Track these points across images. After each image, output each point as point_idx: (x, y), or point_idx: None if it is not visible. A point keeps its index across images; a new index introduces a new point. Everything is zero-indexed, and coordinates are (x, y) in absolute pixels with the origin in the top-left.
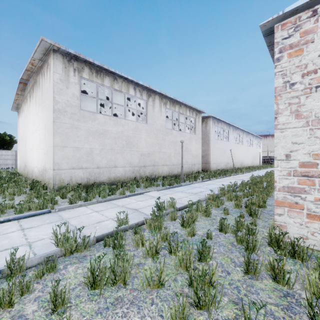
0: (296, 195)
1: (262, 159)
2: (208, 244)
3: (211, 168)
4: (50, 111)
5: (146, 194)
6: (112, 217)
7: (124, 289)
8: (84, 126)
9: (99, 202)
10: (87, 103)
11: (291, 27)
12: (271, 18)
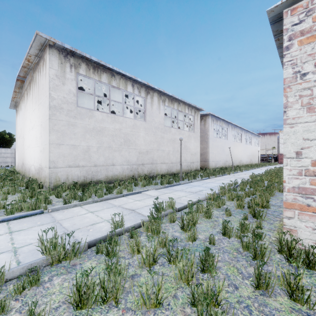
0: (308, 197)
1: (261, 157)
2: (211, 250)
3: (210, 166)
4: (46, 108)
5: (144, 193)
6: (108, 218)
7: (116, 309)
8: (81, 124)
9: (95, 202)
10: (85, 101)
11: (302, 11)
12: (280, 2)
